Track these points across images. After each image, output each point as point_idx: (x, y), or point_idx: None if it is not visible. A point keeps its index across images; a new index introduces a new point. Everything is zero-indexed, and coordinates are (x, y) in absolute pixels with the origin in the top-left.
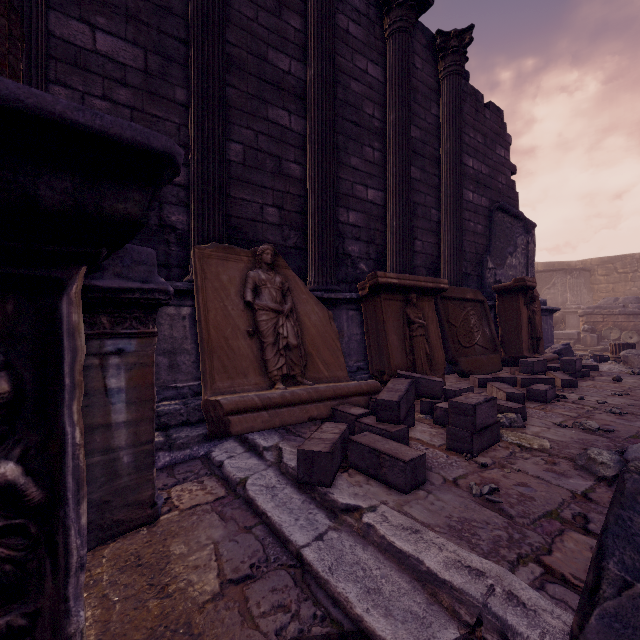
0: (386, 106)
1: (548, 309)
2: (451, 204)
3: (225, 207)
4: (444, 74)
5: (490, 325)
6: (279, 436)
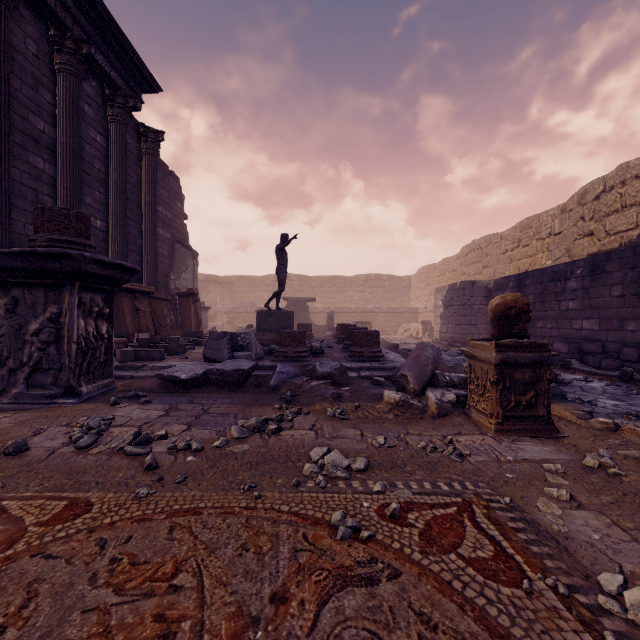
0: (109, 165)
1: (205, 307)
2: (151, 237)
3: (10, 227)
4: (146, 151)
5: (175, 314)
6: None
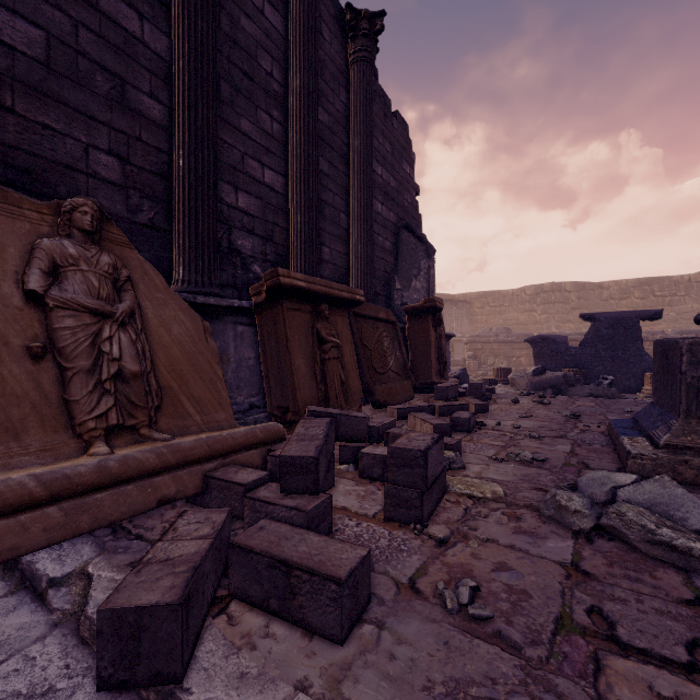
0: (288, 69)
1: (447, 335)
2: (362, 210)
3: None
4: (354, 58)
5: (402, 349)
6: (94, 545)
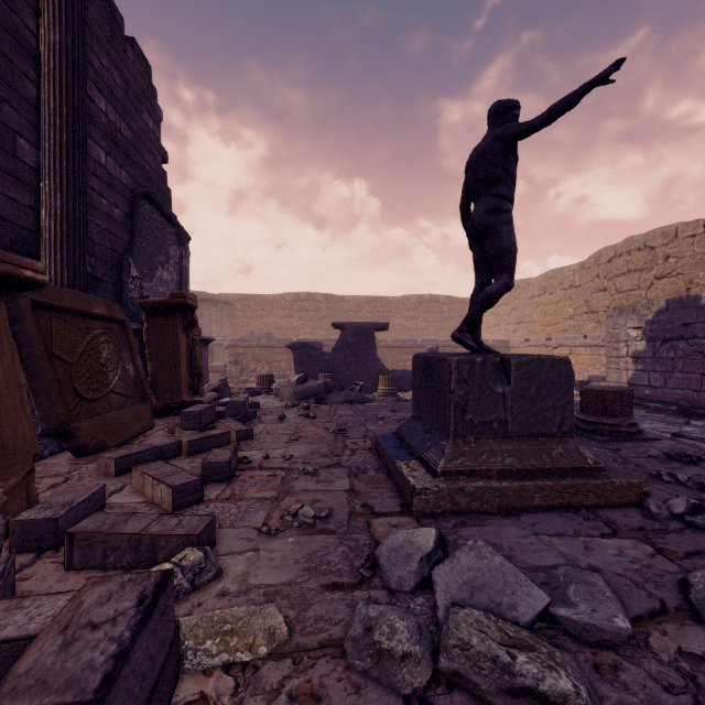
0: None
1: (204, 339)
2: (64, 145)
3: None
4: None
5: (136, 359)
6: None
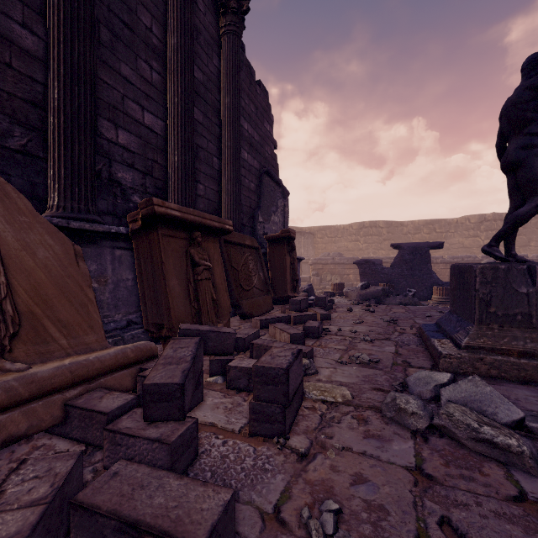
0: (167, 28)
1: (298, 258)
2: (231, 156)
3: None
4: (225, 31)
5: (264, 270)
6: None
